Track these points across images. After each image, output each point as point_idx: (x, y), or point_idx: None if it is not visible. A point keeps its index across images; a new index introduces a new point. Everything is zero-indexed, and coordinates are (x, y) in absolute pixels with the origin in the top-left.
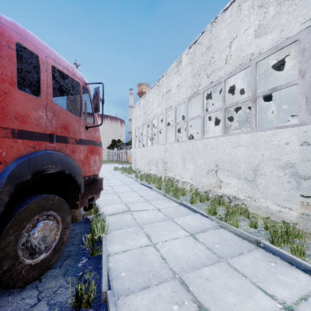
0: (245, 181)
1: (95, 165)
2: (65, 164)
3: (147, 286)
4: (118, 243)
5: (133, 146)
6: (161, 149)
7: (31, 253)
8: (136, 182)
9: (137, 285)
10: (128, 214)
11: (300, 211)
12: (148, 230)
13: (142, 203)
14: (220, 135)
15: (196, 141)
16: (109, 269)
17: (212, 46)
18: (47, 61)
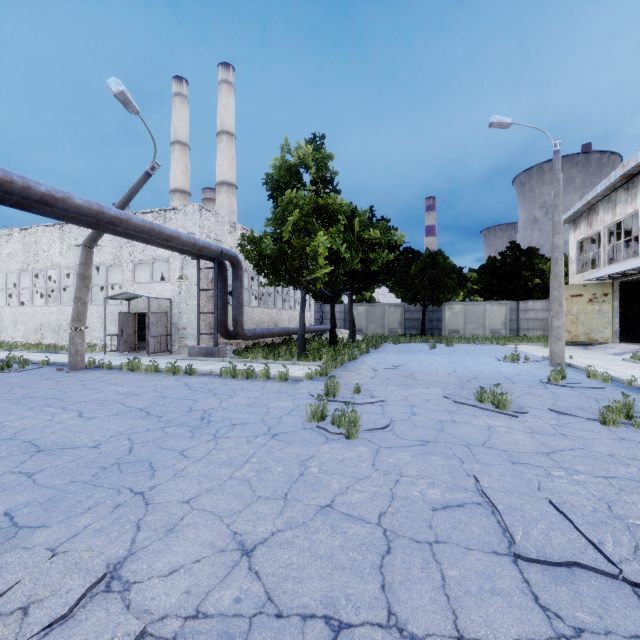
0: (55, 333)
1: None
2: None
3: None
4: None
5: None
6: None
7: None
8: None
9: None
10: None
11: None
12: None
13: None
14: (44, 305)
15: (27, 307)
16: None
17: (38, 242)
18: None
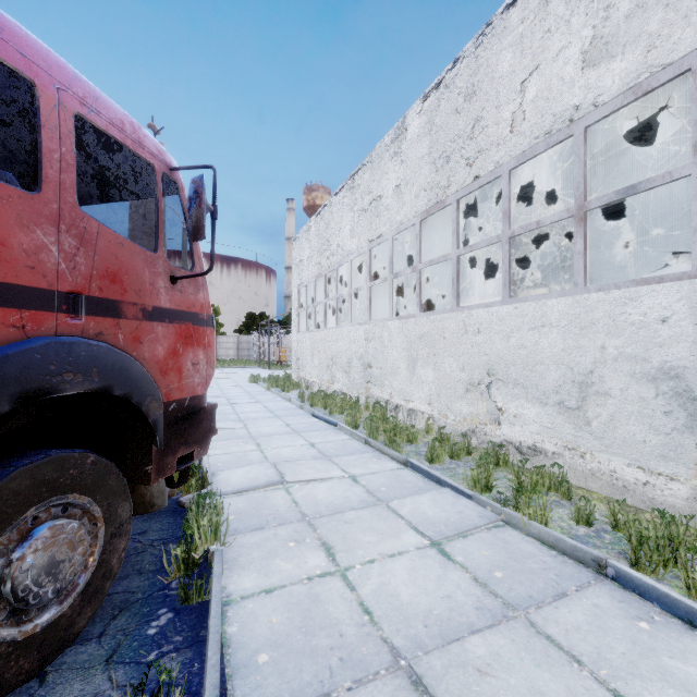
0: (558, 410)
1: (196, 373)
2: (114, 370)
3: (326, 694)
4: (252, 569)
5: (295, 327)
6: (357, 334)
7: (15, 611)
8: (301, 412)
9: (298, 690)
10: (280, 490)
11: (695, 483)
12: (328, 532)
13: (313, 462)
14: (499, 302)
15: (441, 315)
16: (226, 643)
17: (478, 92)
18: (61, 101)
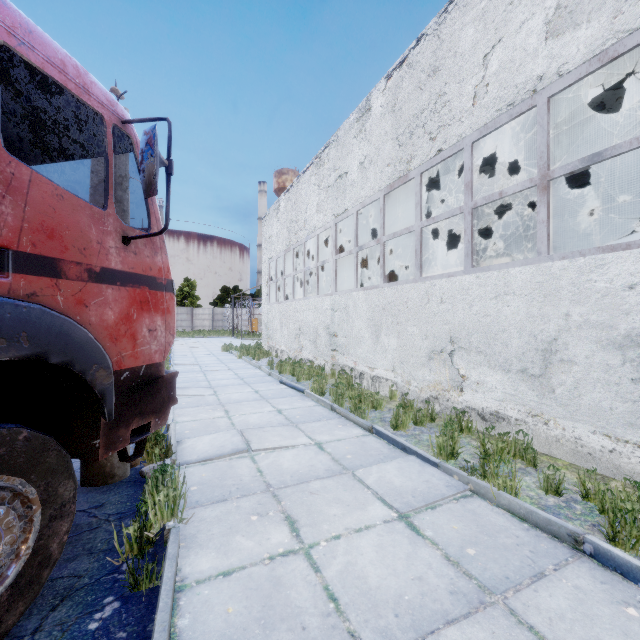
0: (521, 377)
1: (153, 340)
2: (50, 335)
3: None
4: (211, 547)
5: (265, 299)
6: (324, 305)
7: None
8: (270, 379)
9: None
10: (245, 459)
11: None
12: (292, 504)
13: (280, 429)
14: (461, 271)
15: (404, 285)
16: None
17: (440, 68)
18: None
